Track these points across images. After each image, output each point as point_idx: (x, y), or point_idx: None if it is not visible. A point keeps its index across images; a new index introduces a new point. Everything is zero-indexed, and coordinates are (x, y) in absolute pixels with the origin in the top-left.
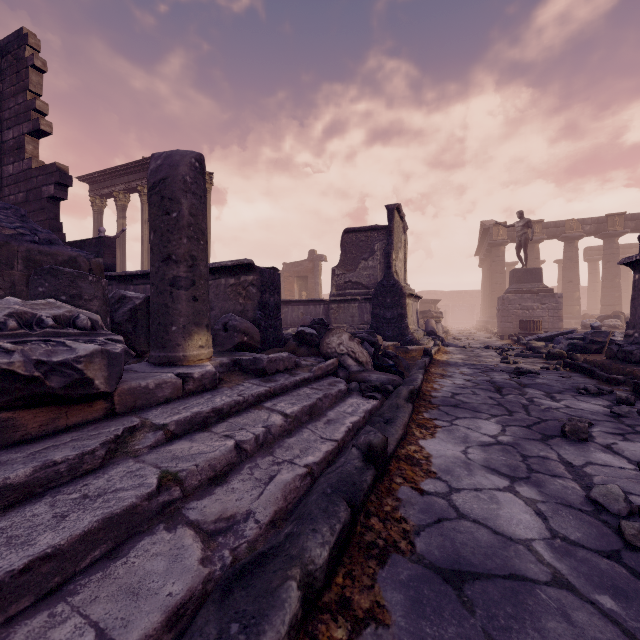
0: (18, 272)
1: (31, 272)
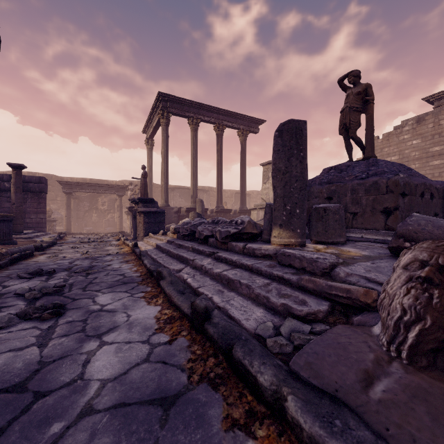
0: (348, 197)
1: (353, 196)
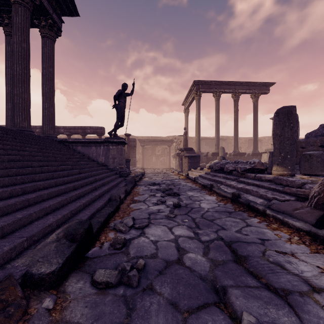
0: None
1: None
